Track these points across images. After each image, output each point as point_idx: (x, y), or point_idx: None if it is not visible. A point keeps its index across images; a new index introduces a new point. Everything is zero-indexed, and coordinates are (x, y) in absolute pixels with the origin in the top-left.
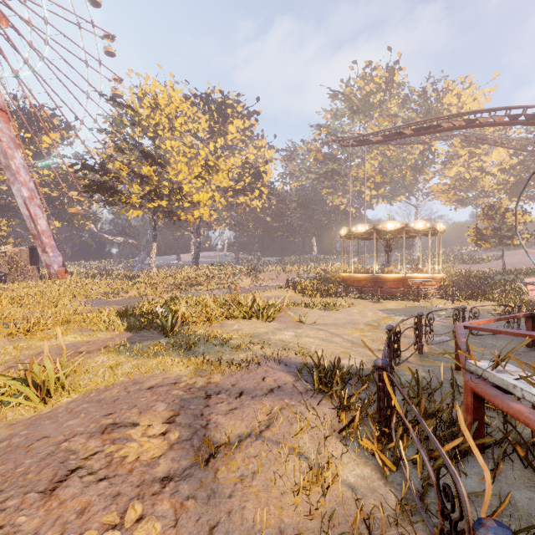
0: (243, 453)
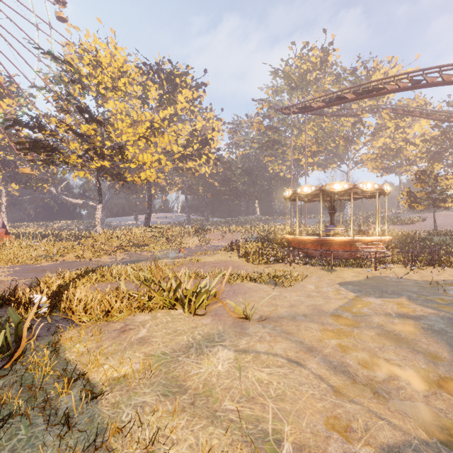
0: None
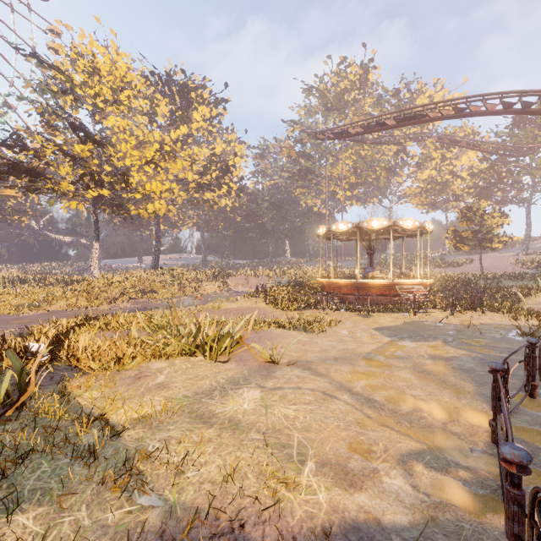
0: None
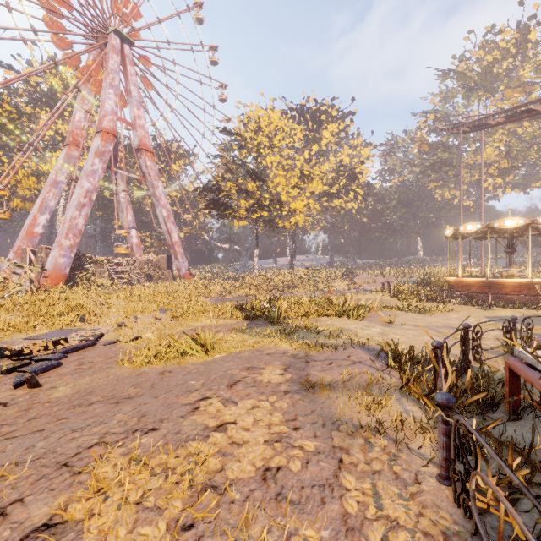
0: (331, 389)
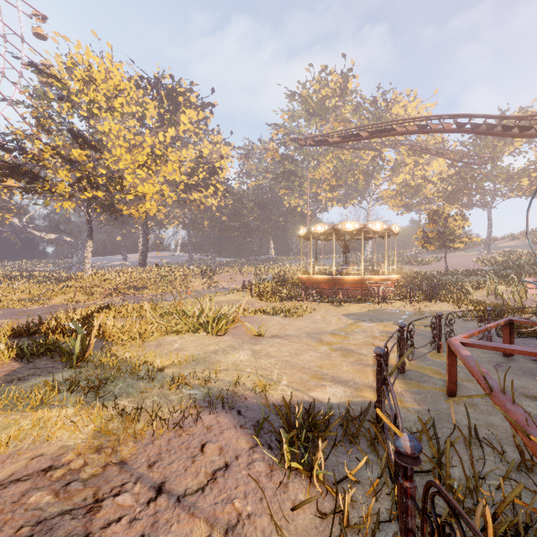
0: None
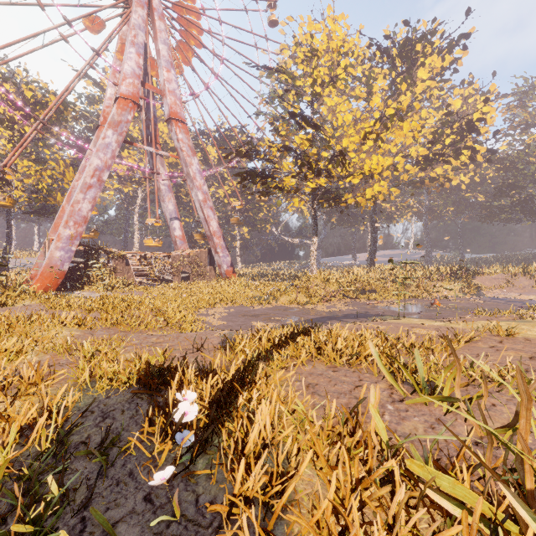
0: None
